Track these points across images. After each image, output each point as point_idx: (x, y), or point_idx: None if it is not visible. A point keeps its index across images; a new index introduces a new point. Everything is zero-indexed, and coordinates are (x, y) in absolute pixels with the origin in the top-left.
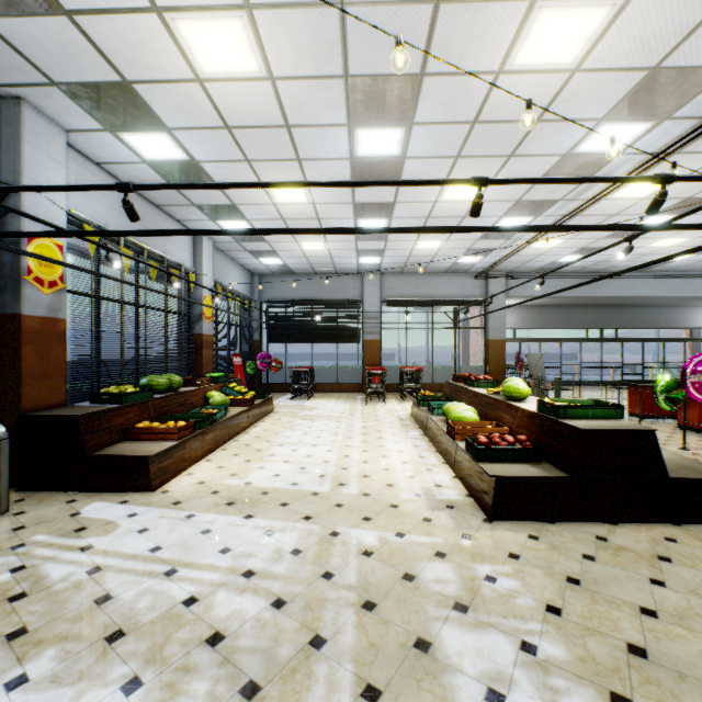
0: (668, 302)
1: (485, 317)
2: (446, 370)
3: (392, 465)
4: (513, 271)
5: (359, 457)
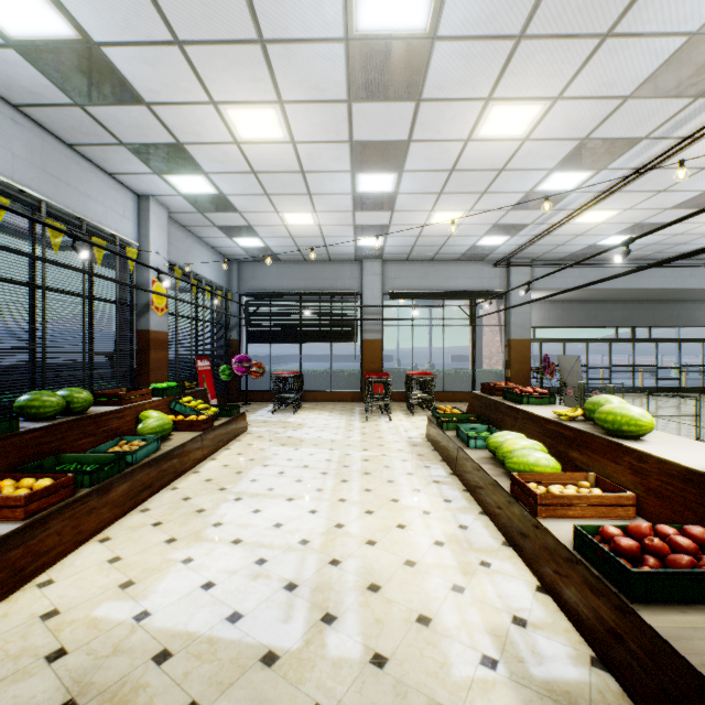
0: None
1: (505, 313)
2: (460, 375)
3: (417, 552)
4: (540, 258)
5: (360, 530)
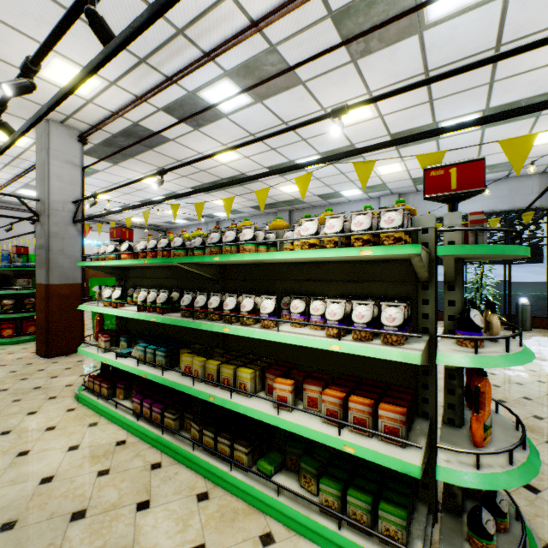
0: None
1: None
2: None
3: None
4: None
5: None
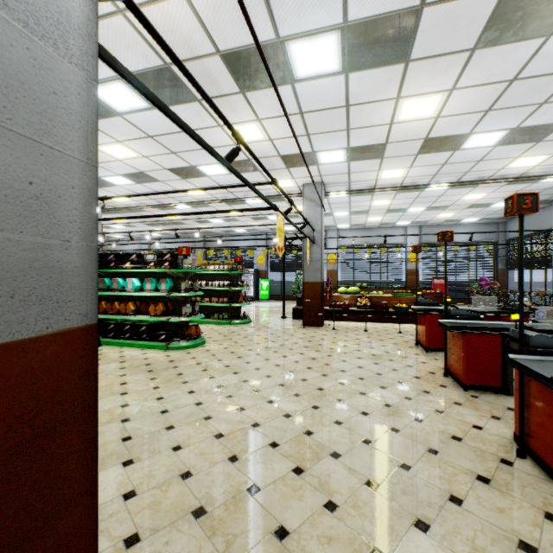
0: None
1: None
2: None
3: None
4: None
5: None
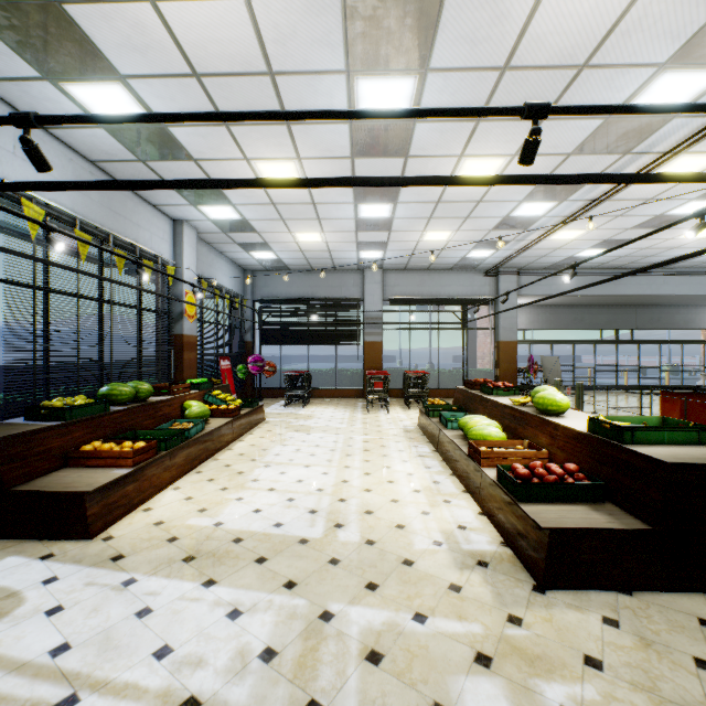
0: (689, 301)
1: (495, 317)
2: (454, 374)
3: (400, 495)
4: (526, 267)
5: (360, 484)
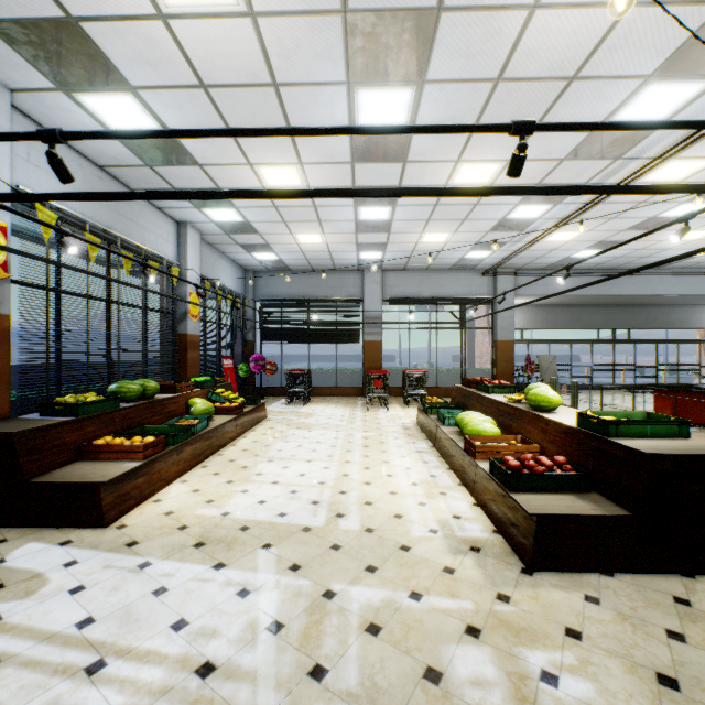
0: (684, 301)
1: (493, 317)
2: (452, 372)
3: (399, 488)
4: (523, 268)
5: (360, 477)
